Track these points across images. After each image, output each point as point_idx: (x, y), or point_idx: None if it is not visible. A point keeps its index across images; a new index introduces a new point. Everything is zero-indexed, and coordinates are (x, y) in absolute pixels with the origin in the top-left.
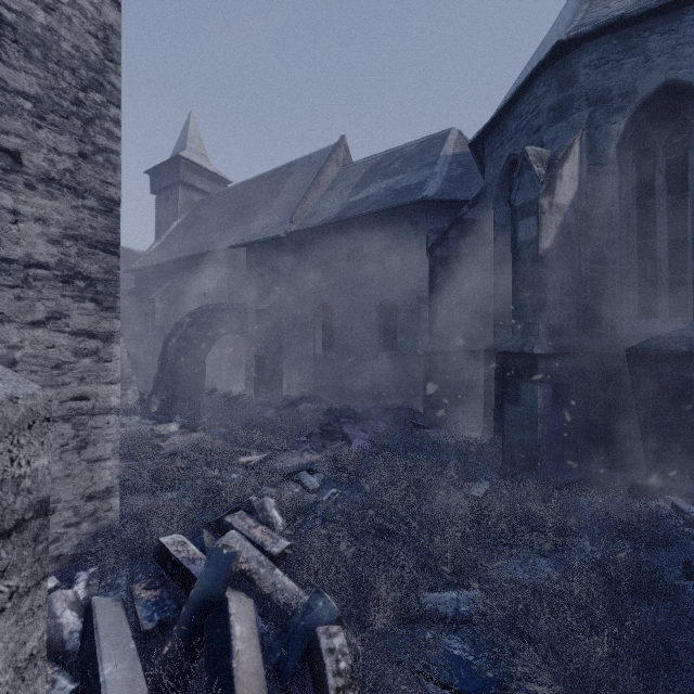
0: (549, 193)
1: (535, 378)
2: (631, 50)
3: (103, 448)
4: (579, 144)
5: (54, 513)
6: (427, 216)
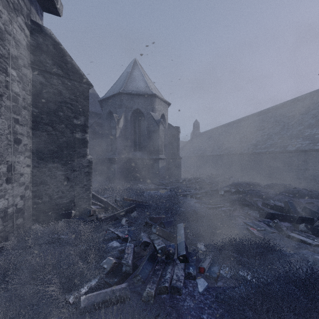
0: (118, 125)
1: (115, 163)
2: (132, 100)
3: None
4: (123, 115)
5: None
6: None
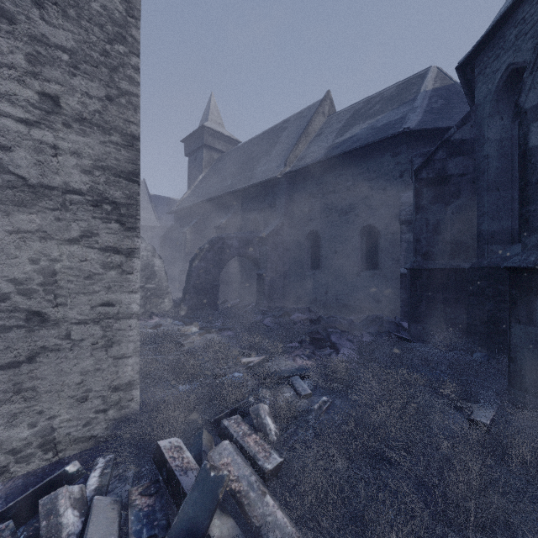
0: None
1: None
2: None
3: (126, 347)
4: None
5: (87, 400)
6: (408, 146)
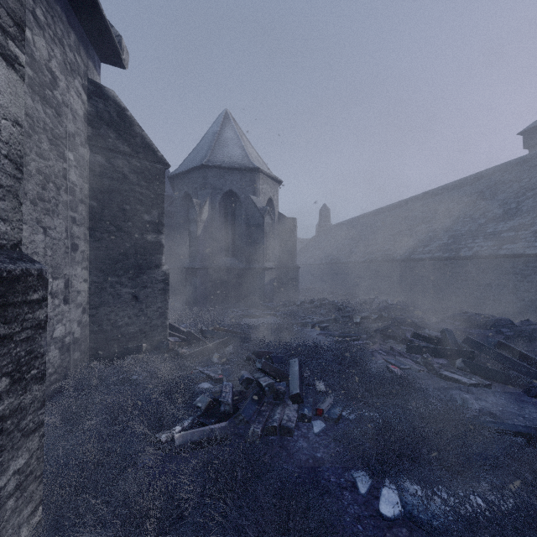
0: (200, 216)
1: (196, 276)
2: (222, 176)
3: None
4: (209, 200)
5: None
6: None
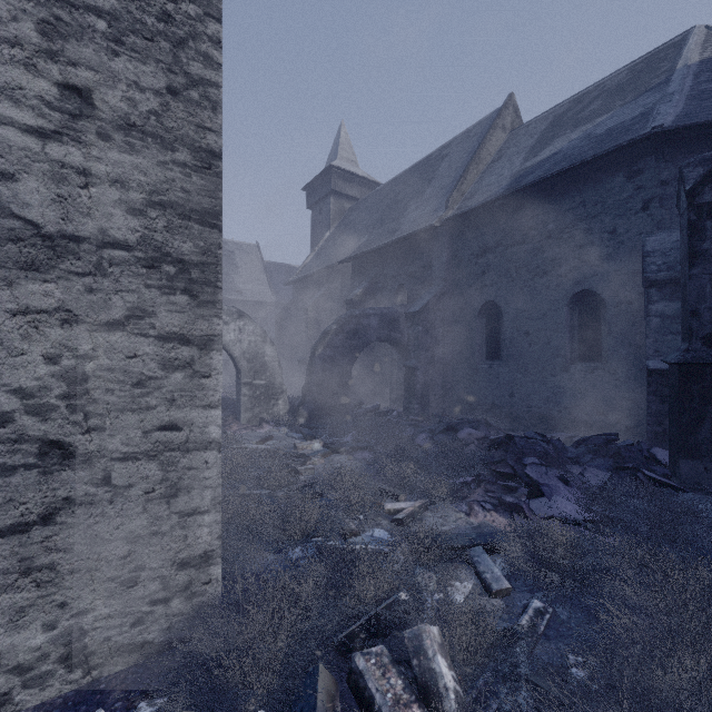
0: None
1: None
2: None
3: (200, 496)
4: None
5: (137, 584)
6: (658, 158)
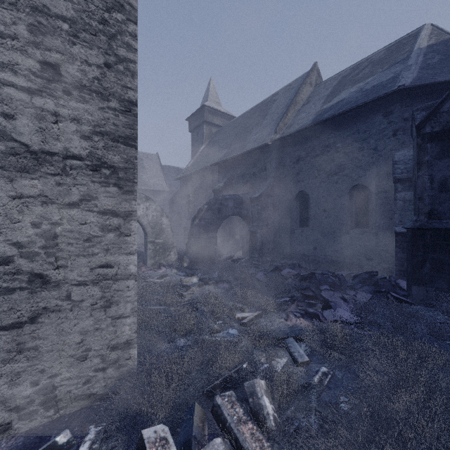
0: None
1: None
2: None
3: (124, 307)
4: None
5: (86, 359)
6: (402, 104)
